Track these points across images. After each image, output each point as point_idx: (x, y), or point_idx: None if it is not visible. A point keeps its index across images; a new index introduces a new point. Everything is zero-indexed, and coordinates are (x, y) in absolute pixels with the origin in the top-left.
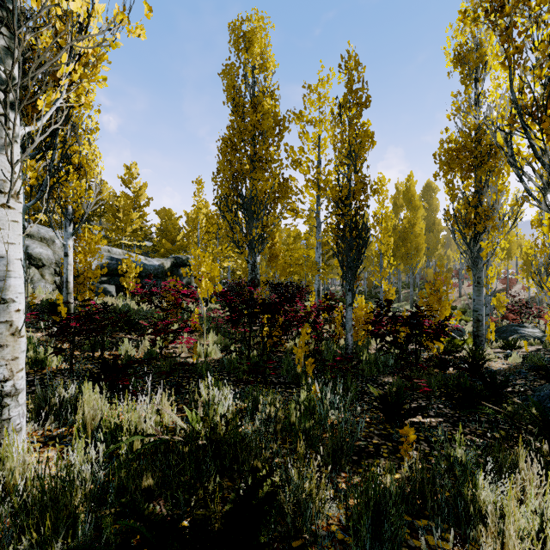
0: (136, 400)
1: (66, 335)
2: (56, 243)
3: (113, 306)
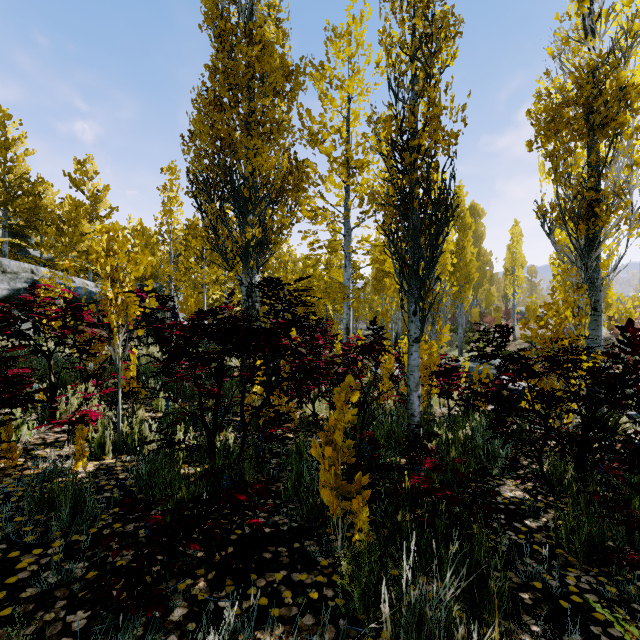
0: None
1: None
2: None
3: None
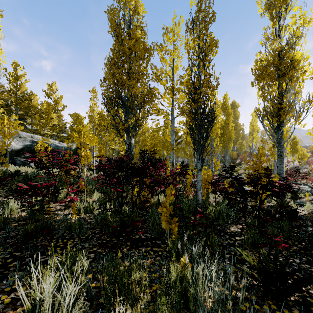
0: None
1: None
2: None
3: (25, 173)
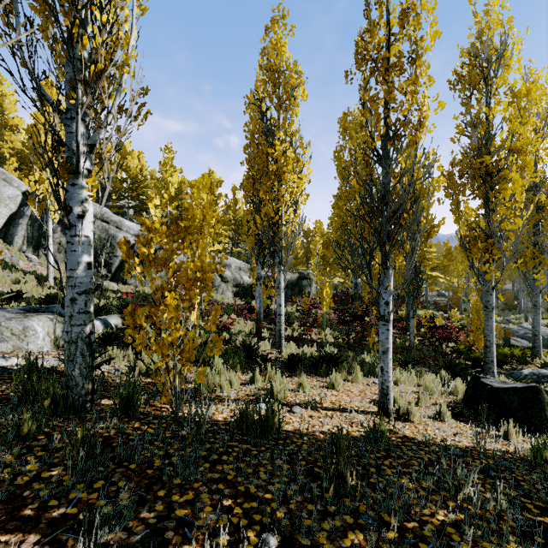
0: (302, 349)
1: (275, 324)
2: (232, 267)
3: (270, 308)
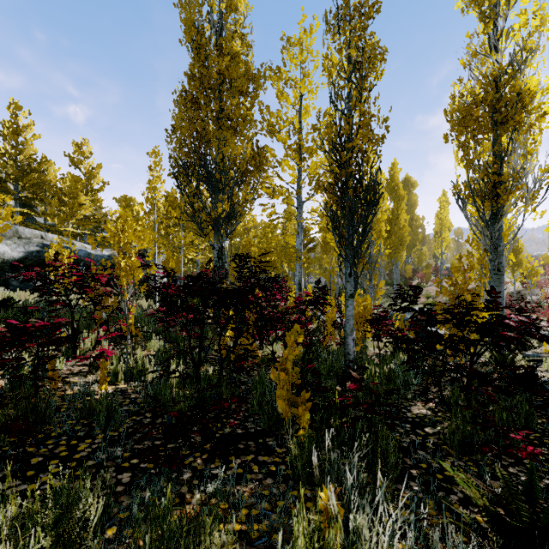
0: None
1: None
2: None
3: (23, 303)
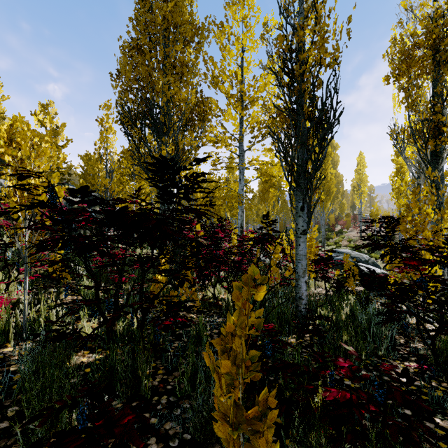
0: None
1: None
2: None
3: None
